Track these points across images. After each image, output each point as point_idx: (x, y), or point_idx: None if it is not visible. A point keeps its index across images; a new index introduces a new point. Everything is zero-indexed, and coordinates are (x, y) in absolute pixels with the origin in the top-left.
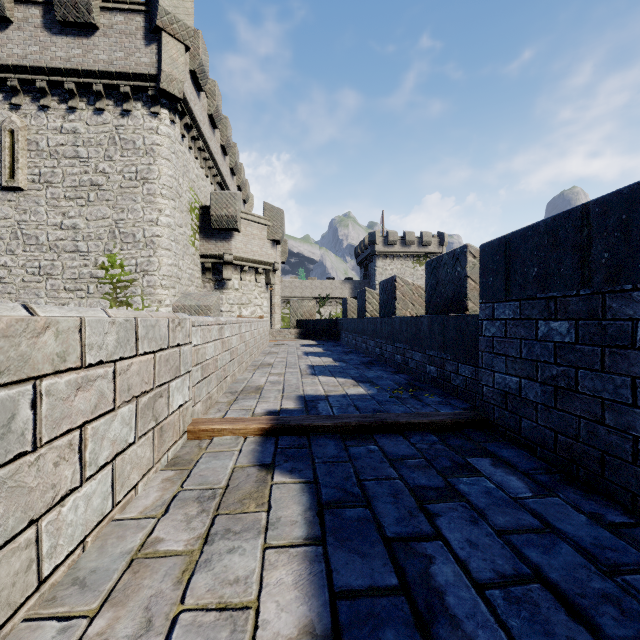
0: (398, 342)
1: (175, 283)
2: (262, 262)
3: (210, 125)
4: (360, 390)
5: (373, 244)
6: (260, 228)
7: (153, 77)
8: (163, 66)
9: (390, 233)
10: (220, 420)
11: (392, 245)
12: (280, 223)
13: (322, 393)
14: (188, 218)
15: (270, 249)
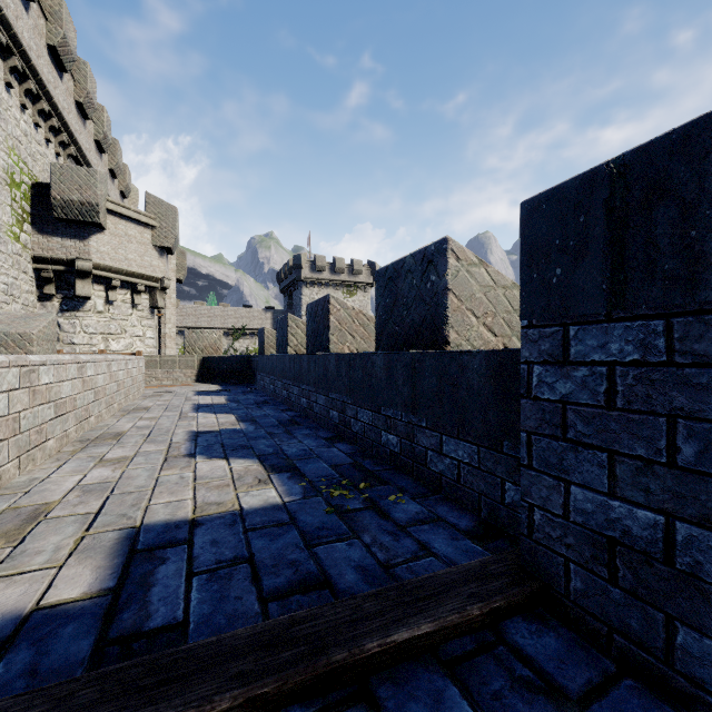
0: (334, 391)
1: None
2: (143, 276)
3: (53, 63)
4: (270, 493)
5: (299, 268)
6: (140, 228)
7: None
8: None
9: (318, 257)
10: None
11: (320, 271)
12: (172, 224)
13: (188, 513)
14: (4, 195)
15: (156, 259)
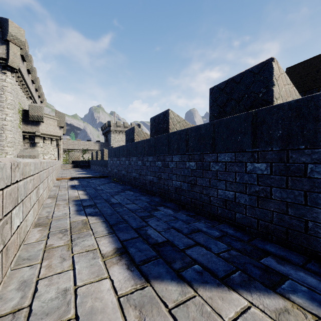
0: (103, 166)
1: (13, 145)
2: (55, 135)
3: (27, 73)
4: (90, 175)
5: (110, 126)
6: (54, 121)
7: (4, 59)
8: (10, 56)
9: (117, 122)
10: (61, 177)
11: (118, 127)
12: (63, 119)
13: (81, 176)
14: (18, 116)
15: (58, 130)
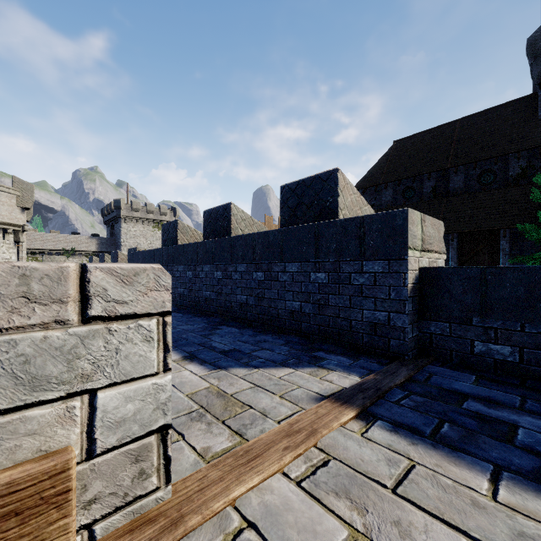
0: None
1: None
2: (11, 224)
3: None
4: None
5: (119, 209)
6: (9, 197)
7: None
8: None
9: (134, 202)
10: None
11: (136, 212)
12: (30, 195)
13: None
14: None
15: (20, 214)
